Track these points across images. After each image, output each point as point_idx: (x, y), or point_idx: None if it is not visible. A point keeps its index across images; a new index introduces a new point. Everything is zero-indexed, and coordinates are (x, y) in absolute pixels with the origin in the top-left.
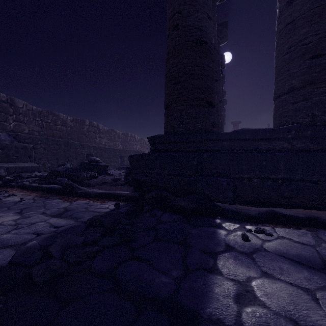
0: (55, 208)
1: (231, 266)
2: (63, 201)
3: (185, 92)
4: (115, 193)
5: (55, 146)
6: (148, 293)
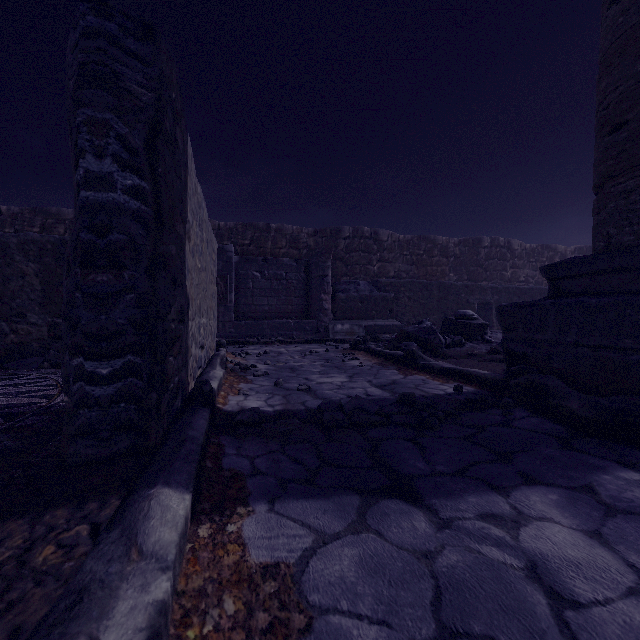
0: (384, 379)
1: (540, 500)
2: (399, 373)
3: (637, 144)
4: (465, 371)
5: (424, 294)
6: (394, 465)
